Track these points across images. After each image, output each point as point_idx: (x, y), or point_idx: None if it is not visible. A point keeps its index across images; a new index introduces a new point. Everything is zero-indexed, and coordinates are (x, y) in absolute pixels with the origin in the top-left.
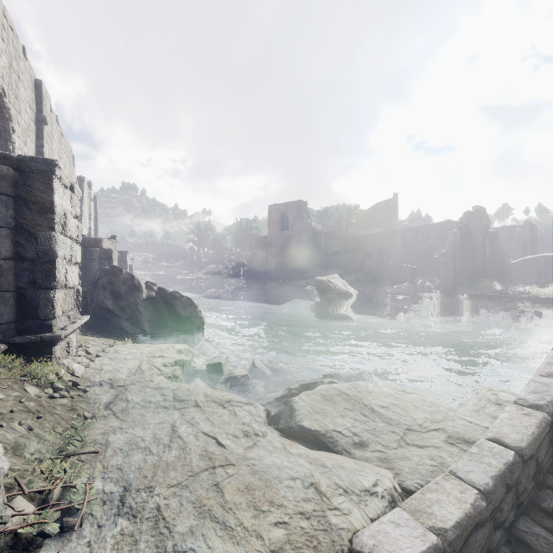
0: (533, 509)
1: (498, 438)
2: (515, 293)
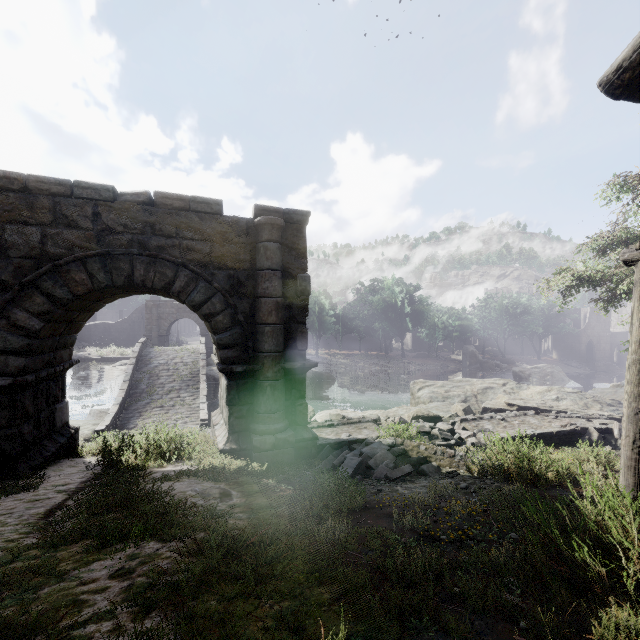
0: (118, 424)
1: (112, 412)
2: (87, 355)
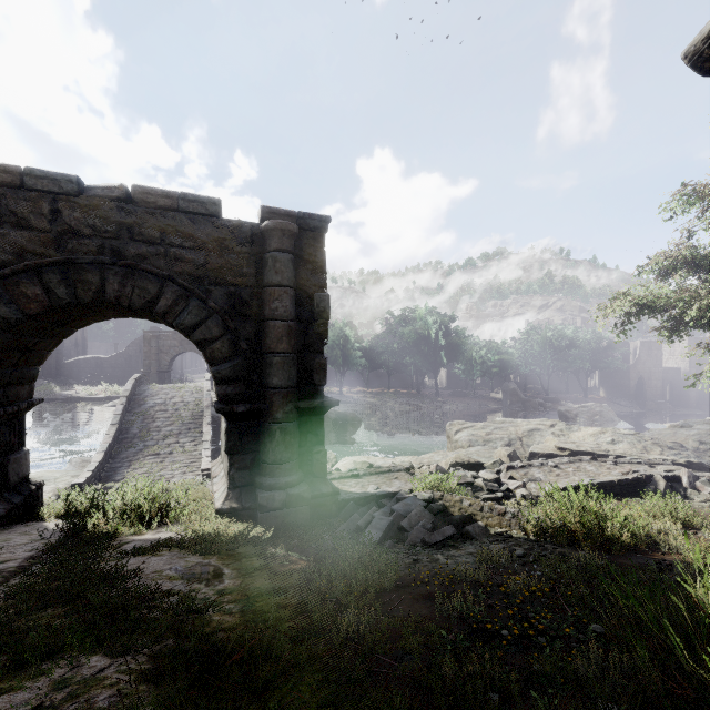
0: (103, 476)
1: (94, 461)
2: (74, 395)
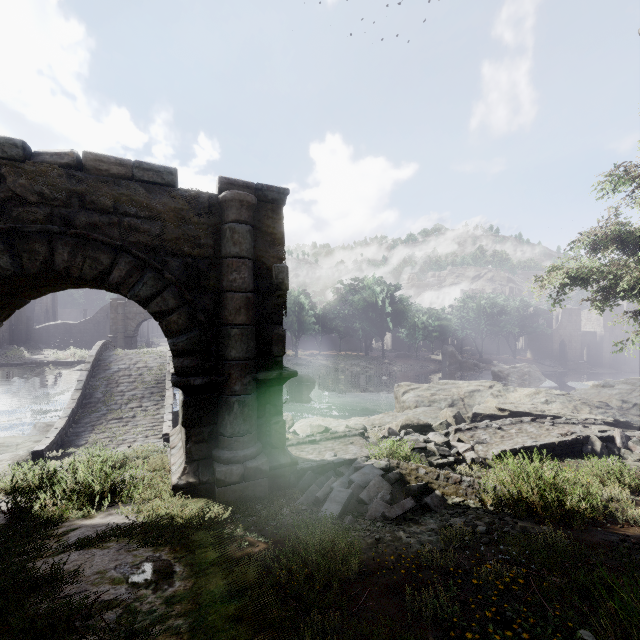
0: (65, 441)
1: (57, 427)
2: (43, 359)
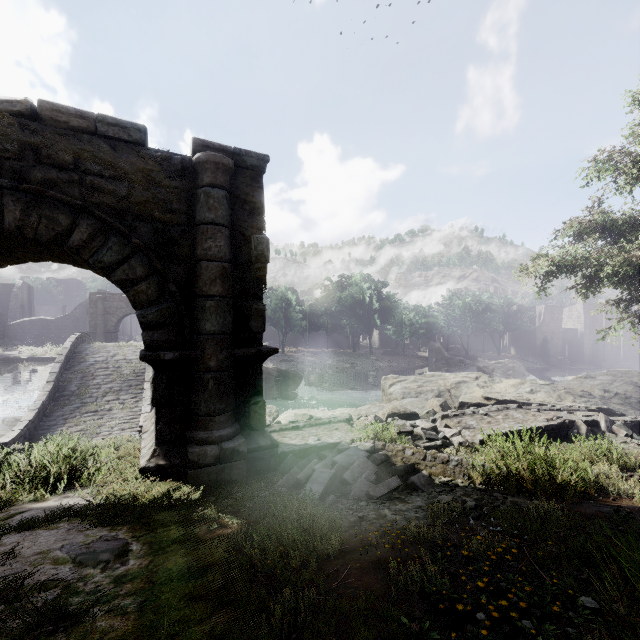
0: (34, 435)
1: (25, 420)
2: (16, 355)
